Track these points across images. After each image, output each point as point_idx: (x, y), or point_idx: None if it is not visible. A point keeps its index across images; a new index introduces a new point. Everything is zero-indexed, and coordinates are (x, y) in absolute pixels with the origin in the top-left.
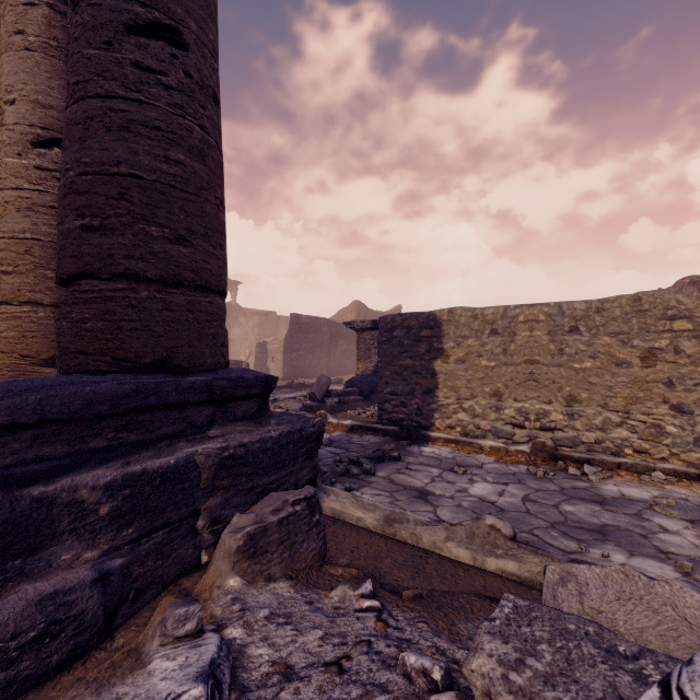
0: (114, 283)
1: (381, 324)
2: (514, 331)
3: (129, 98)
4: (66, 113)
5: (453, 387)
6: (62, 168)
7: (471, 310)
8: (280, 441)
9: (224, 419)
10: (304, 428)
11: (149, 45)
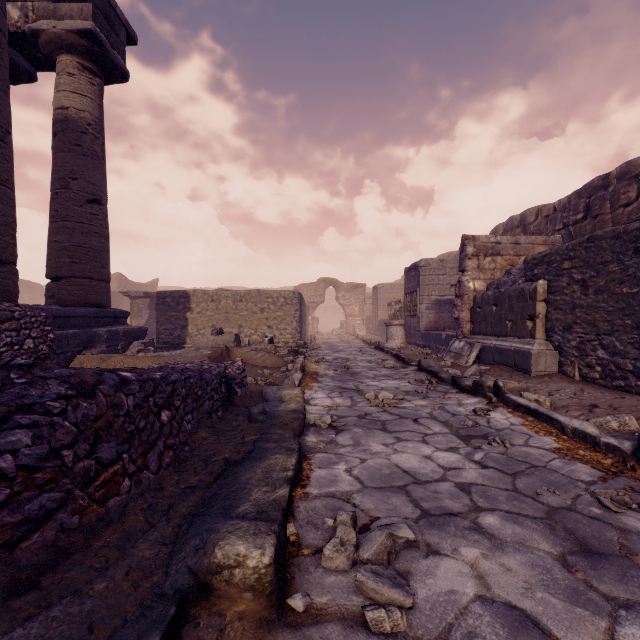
0: (84, 280)
1: (158, 295)
2: (221, 301)
3: (88, 224)
4: (55, 219)
5: (195, 325)
6: (59, 241)
7: (204, 291)
8: (137, 330)
9: (117, 324)
10: (142, 328)
11: (94, 207)
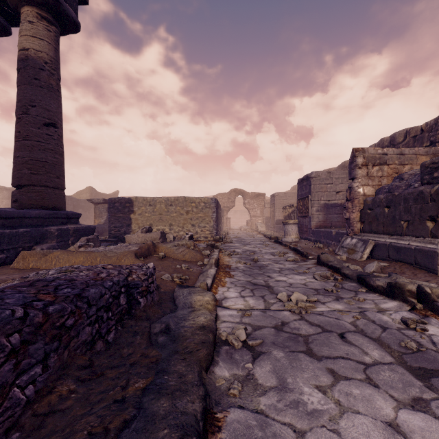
0: (41, 188)
1: (110, 201)
2: (156, 205)
3: (45, 142)
4: (18, 139)
5: (137, 223)
6: (21, 156)
7: (143, 197)
8: (86, 228)
9: (69, 223)
10: (91, 226)
11: (50, 129)
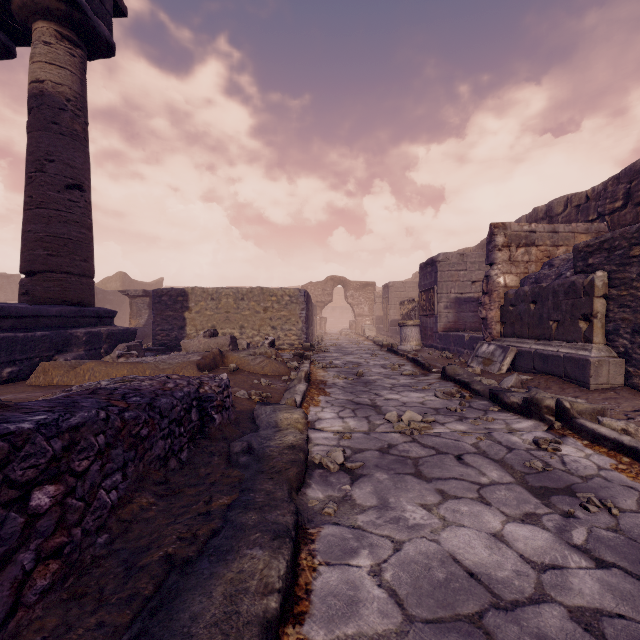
0: (62, 275)
1: (154, 293)
2: (221, 299)
3: (67, 212)
4: (29, 206)
5: (194, 325)
6: (34, 231)
7: (203, 288)
8: (124, 331)
9: (101, 324)
10: (131, 329)
11: (74, 193)
